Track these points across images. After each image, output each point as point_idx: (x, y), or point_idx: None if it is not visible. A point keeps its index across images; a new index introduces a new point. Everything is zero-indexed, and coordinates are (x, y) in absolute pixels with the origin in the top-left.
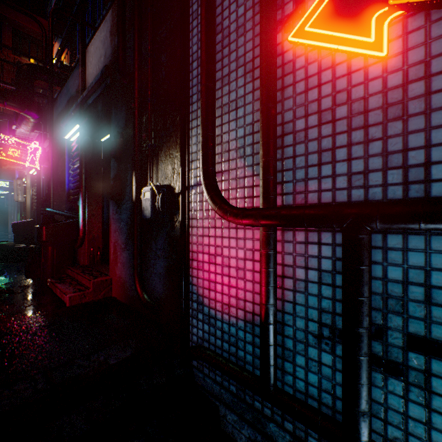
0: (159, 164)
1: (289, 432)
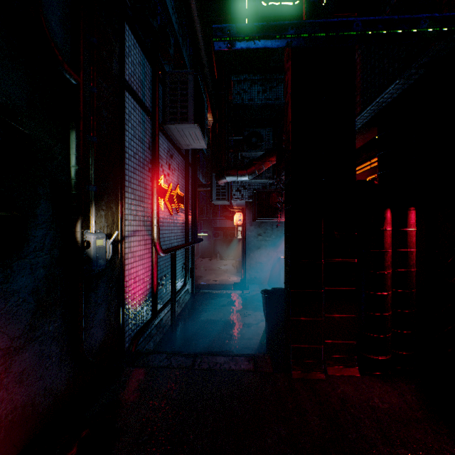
0: (101, 212)
1: (154, 328)
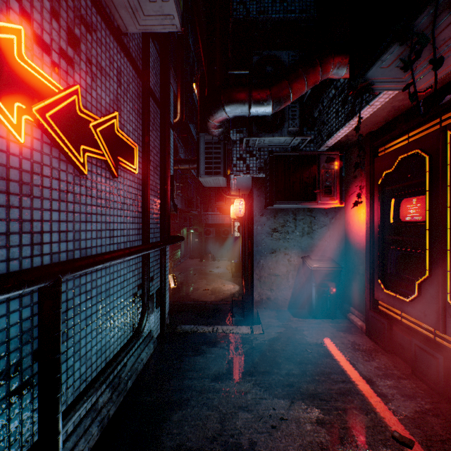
0: None
1: None
